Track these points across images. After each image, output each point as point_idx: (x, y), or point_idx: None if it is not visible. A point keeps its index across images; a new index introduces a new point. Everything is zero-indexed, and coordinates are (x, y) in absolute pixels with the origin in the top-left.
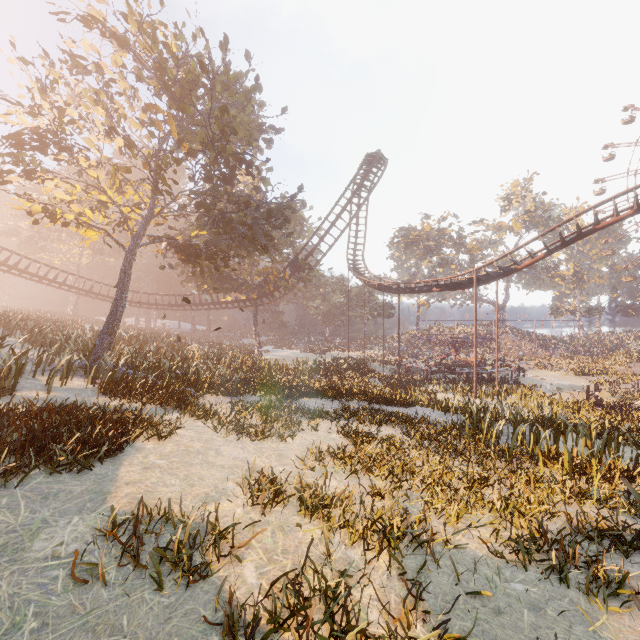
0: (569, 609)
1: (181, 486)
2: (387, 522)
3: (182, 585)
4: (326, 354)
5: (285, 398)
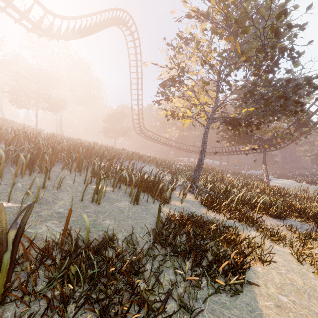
0: None
1: None
2: None
3: None
4: None
5: None
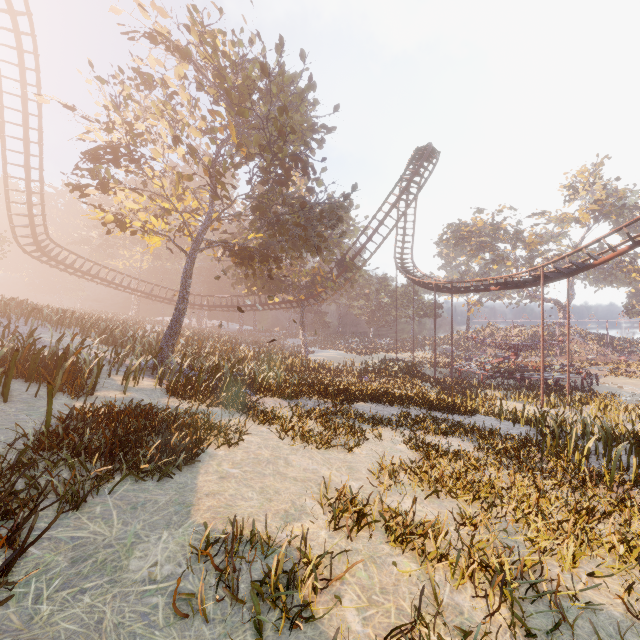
0: None
1: (259, 500)
2: (495, 563)
3: (283, 627)
4: (372, 355)
5: (340, 402)
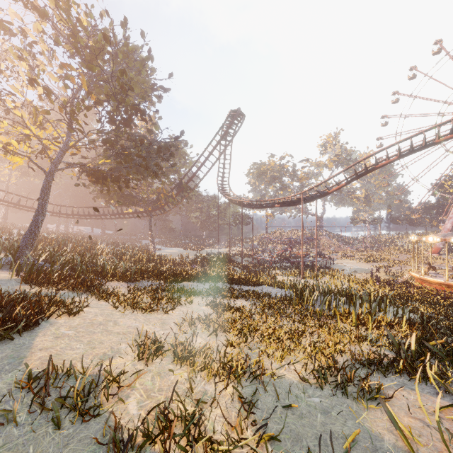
0: (346, 411)
1: (84, 349)
2: (234, 364)
3: (79, 420)
4: (202, 250)
5: (170, 282)
